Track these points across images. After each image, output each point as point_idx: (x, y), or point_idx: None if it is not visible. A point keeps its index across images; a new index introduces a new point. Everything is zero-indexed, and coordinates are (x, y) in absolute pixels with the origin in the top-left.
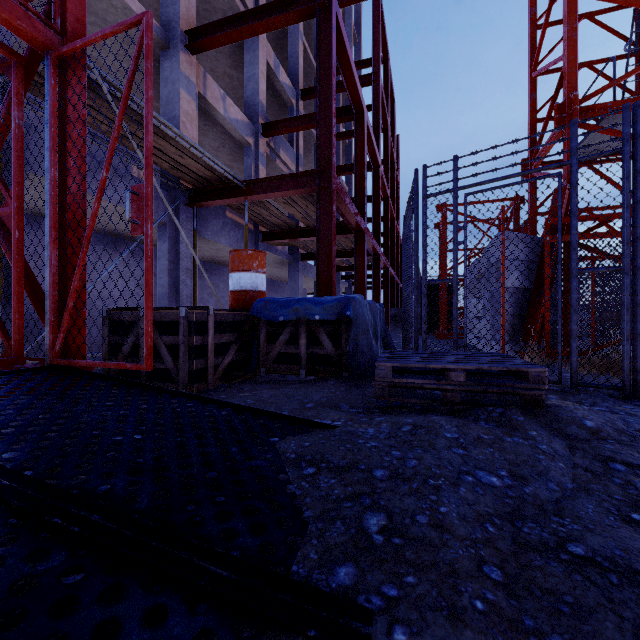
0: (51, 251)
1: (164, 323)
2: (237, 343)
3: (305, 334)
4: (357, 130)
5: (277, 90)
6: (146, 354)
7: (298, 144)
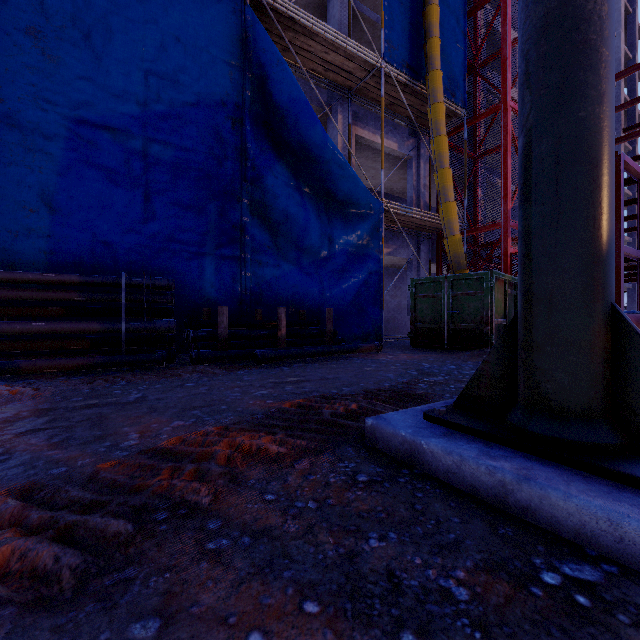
0: None
1: None
2: None
3: None
4: (639, 191)
5: None
6: None
7: None
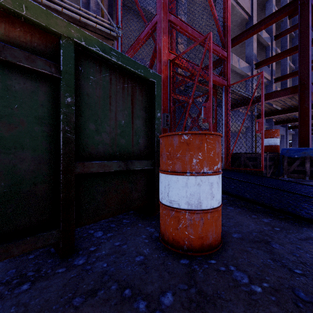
0: (225, 139)
1: (250, 158)
2: (273, 165)
3: (308, 162)
4: None
5: (259, 42)
6: (262, 166)
7: (272, 65)
